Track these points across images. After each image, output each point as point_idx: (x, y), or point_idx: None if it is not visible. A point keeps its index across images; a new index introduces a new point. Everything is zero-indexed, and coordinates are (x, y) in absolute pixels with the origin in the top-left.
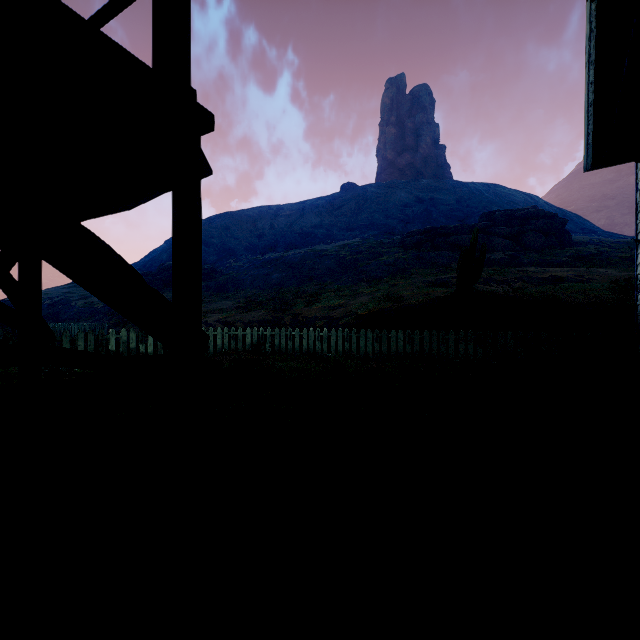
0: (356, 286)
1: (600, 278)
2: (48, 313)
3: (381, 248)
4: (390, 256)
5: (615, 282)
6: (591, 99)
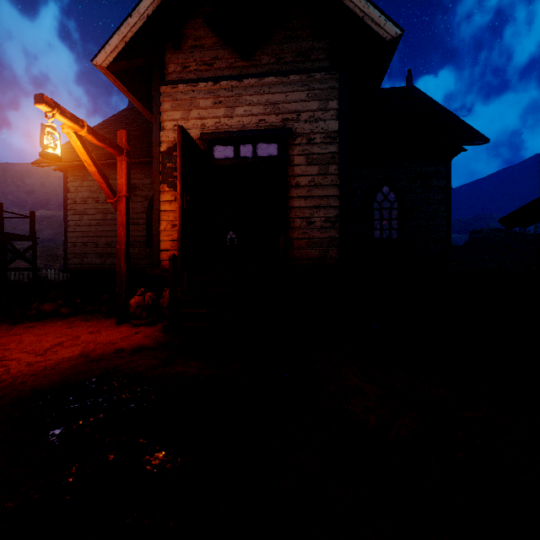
0: None
1: None
2: None
3: None
4: None
5: None
6: None
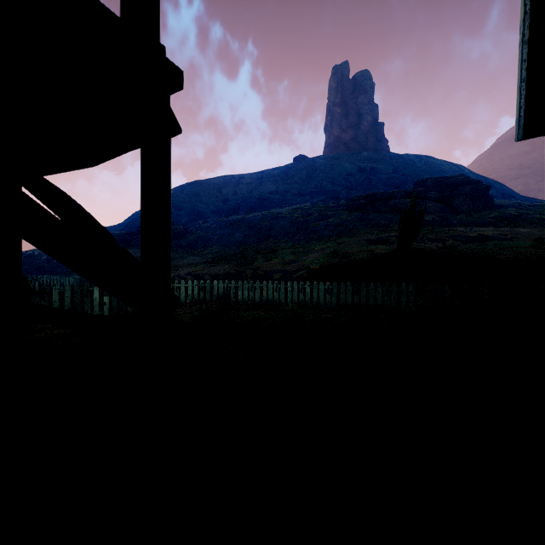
0: (307, 244)
1: (522, 236)
2: (45, 267)
3: (328, 211)
4: (336, 218)
5: (538, 240)
6: (524, 75)
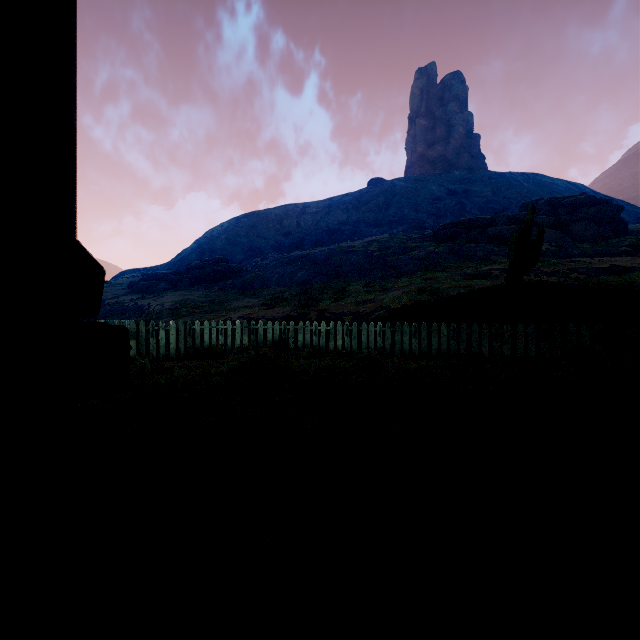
0: (385, 282)
1: None
2: None
3: (411, 243)
4: (422, 250)
5: None
6: None
